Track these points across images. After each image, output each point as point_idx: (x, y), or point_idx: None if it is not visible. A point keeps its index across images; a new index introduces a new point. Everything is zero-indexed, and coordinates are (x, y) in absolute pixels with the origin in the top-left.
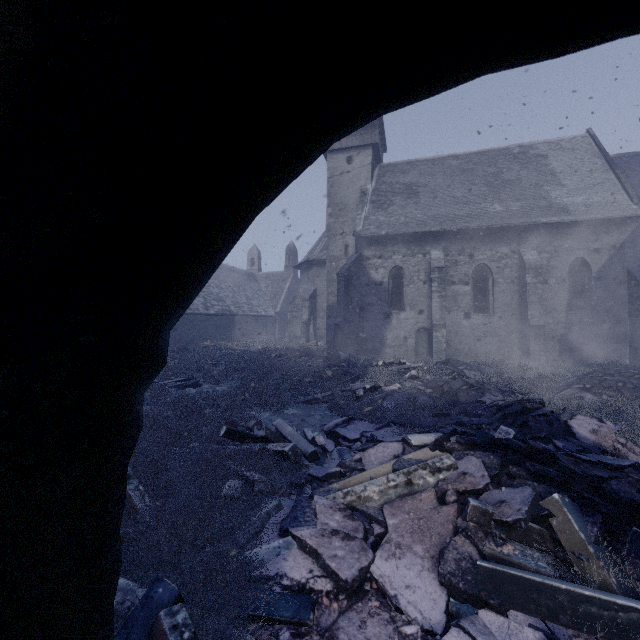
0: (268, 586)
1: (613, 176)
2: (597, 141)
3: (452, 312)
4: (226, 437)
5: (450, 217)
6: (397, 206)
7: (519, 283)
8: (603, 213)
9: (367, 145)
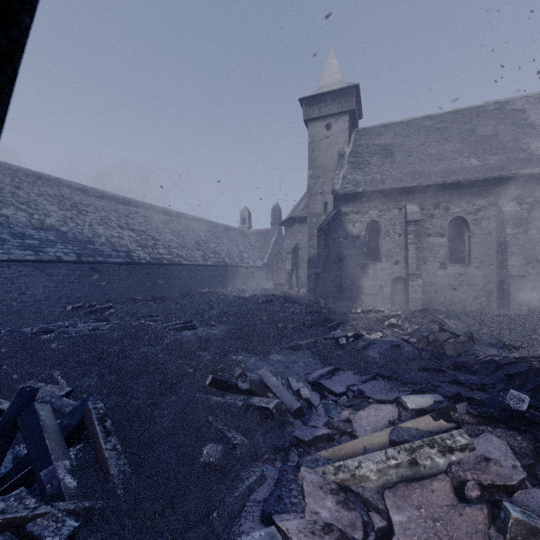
0: None
1: None
2: None
3: (427, 263)
4: (212, 386)
5: (425, 173)
6: (373, 165)
7: (497, 234)
8: None
9: (344, 112)
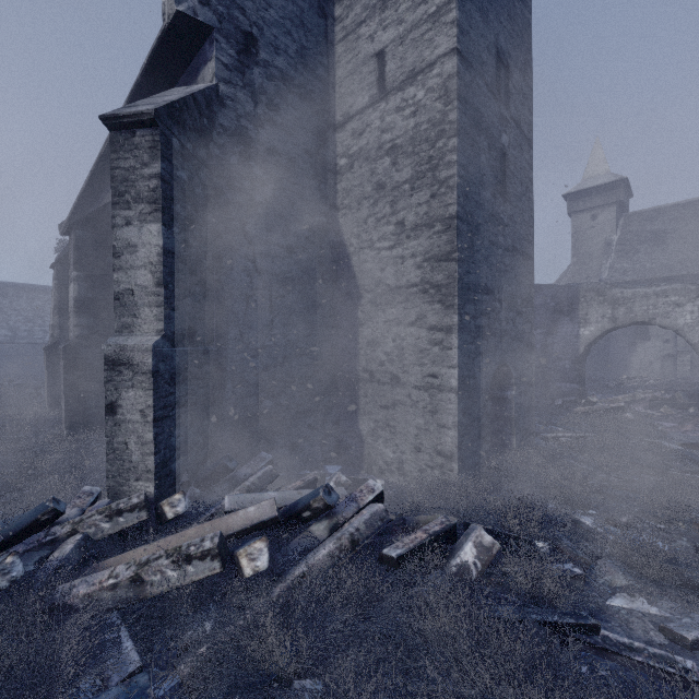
0: None
1: None
2: None
3: None
4: None
5: (698, 261)
6: (642, 254)
7: None
8: None
9: (611, 203)
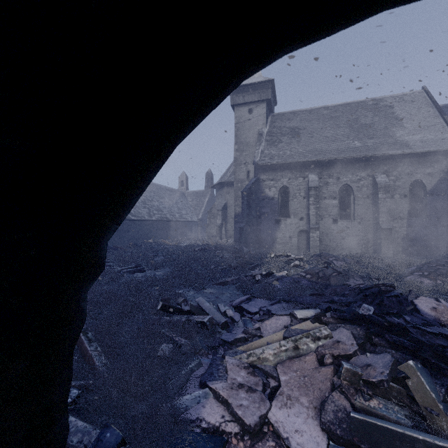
0: (190, 429)
1: (442, 120)
2: (430, 95)
3: (324, 219)
4: (162, 310)
5: (322, 151)
6: (284, 143)
7: (373, 198)
8: (435, 147)
9: (263, 100)
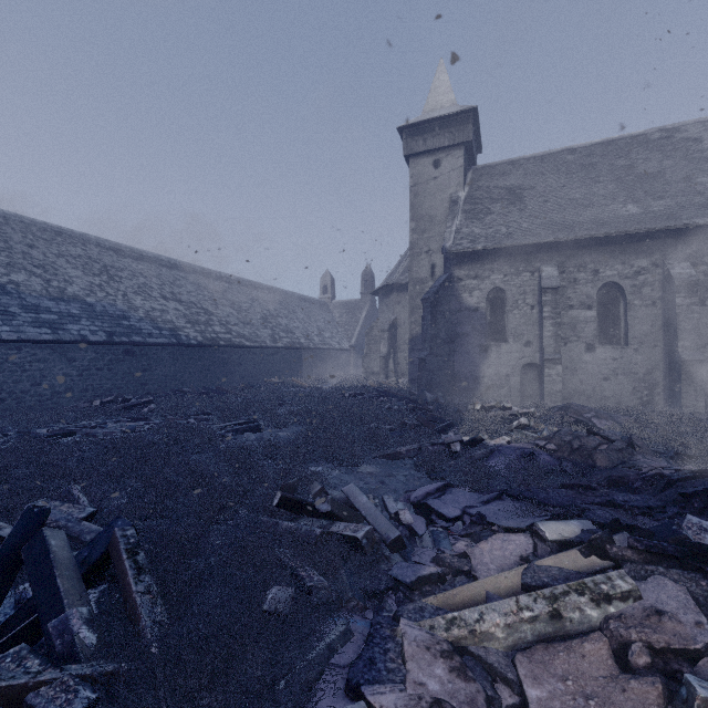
0: None
1: None
2: None
3: (569, 344)
4: (281, 507)
5: (566, 224)
6: (496, 215)
7: (664, 305)
8: None
9: (458, 144)
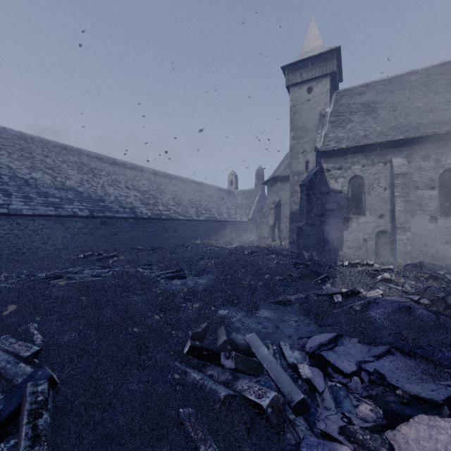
0: None
1: None
2: None
3: (415, 216)
4: (190, 355)
5: (413, 126)
6: (355, 122)
7: None
8: None
9: (326, 75)
